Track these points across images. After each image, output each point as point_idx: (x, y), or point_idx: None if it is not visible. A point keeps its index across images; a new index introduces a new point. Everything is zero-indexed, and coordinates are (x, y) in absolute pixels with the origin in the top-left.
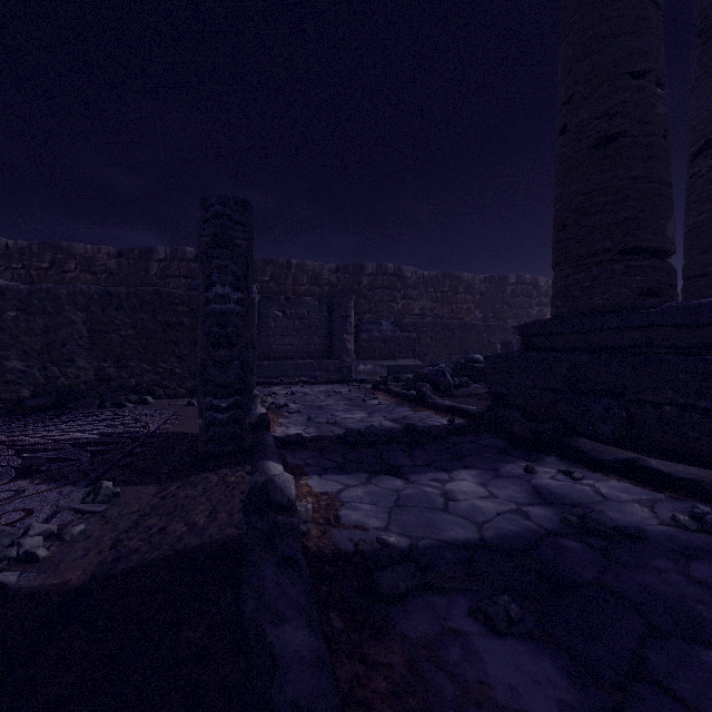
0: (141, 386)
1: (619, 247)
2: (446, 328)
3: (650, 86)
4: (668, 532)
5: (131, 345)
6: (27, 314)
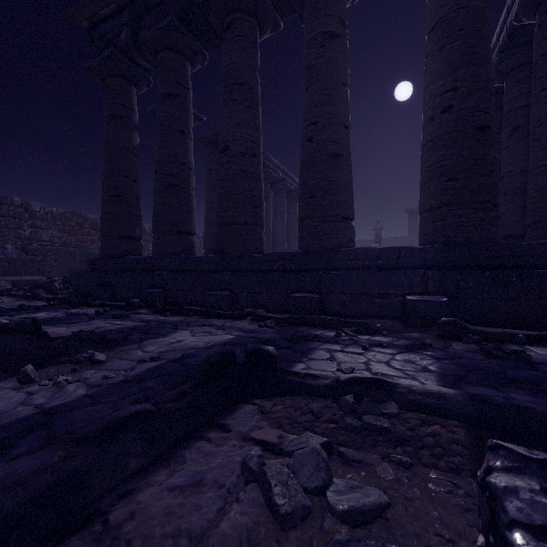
0: None
1: (119, 235)
2: (69, 254)
3: (130, 182)
4: (94, 313)
5: None
6: None
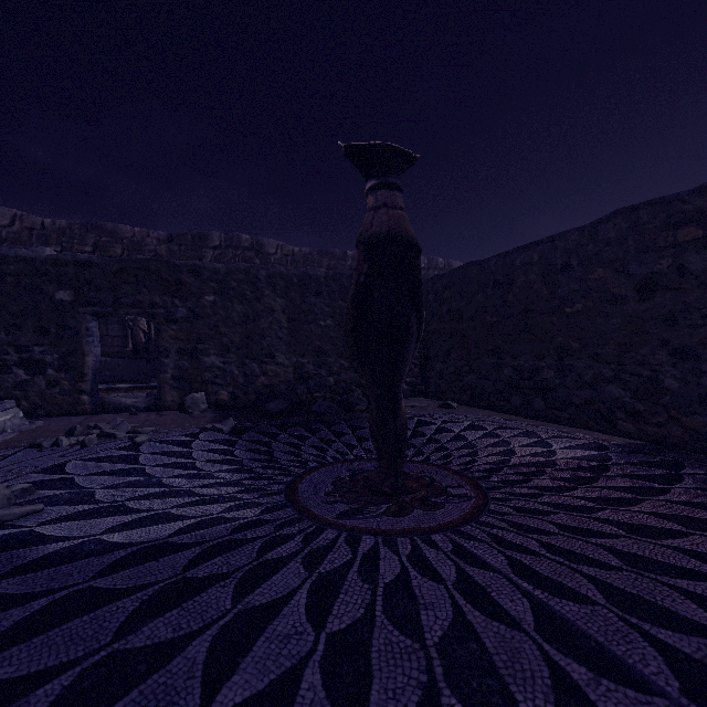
0: (339, 385)
1: None
2: None
3: None
4: None
5: (330, 337)
6: (224, 299)
